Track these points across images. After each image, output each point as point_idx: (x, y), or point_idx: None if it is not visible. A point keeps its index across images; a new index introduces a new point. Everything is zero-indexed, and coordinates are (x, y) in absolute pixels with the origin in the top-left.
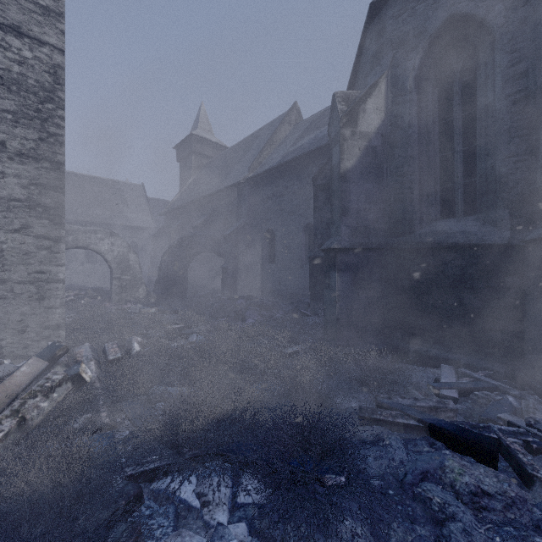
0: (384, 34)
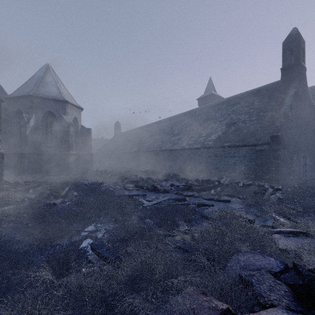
0: (33, 103)
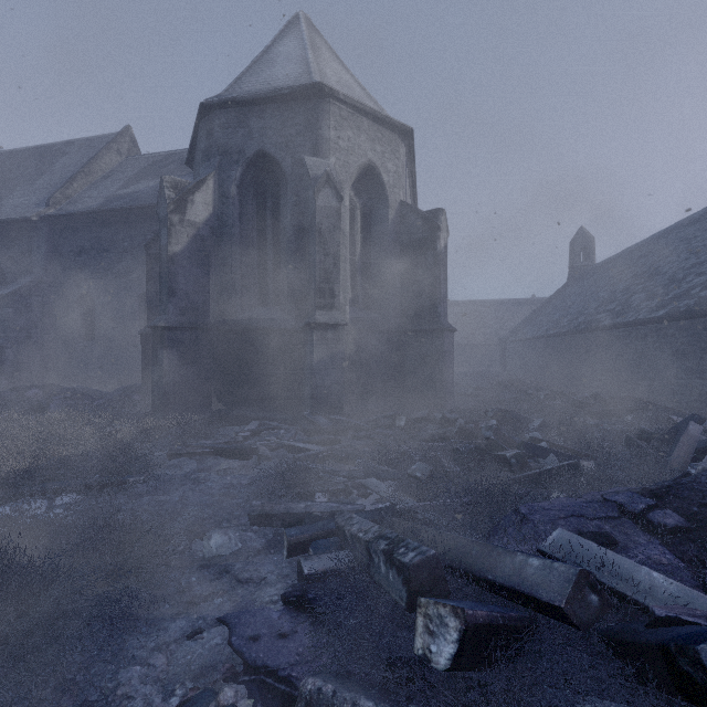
0: (213, 136)
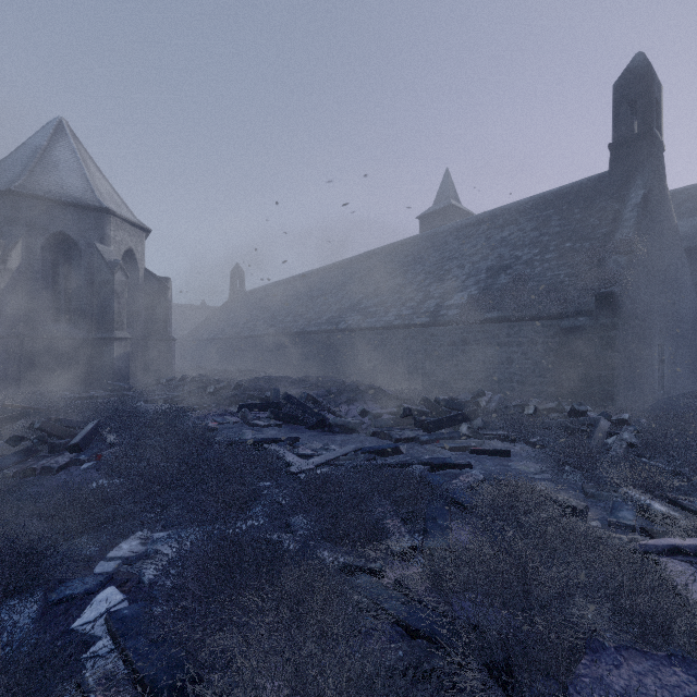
0: (20, 212)
